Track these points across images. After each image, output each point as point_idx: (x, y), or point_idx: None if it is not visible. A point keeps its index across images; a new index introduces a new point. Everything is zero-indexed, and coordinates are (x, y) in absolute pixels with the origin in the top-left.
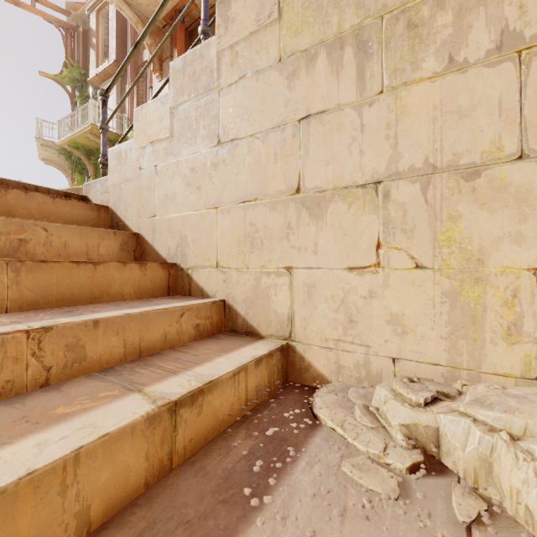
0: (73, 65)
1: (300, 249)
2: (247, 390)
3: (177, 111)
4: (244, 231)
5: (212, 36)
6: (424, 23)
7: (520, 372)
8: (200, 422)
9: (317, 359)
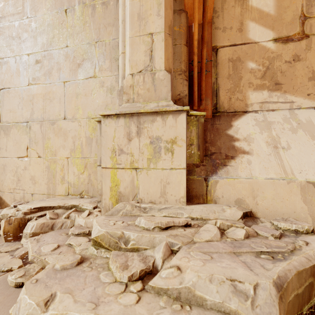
0: None
1: (1, 149)
2: None
3: None
4: None
5: None
6: (41, 62)
7: (64, 193)
8: None
9: (7, 198)
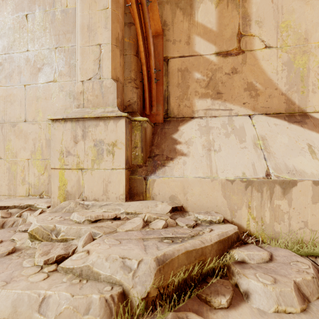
0: None
1: None
2: None
3: None
4: None
5: None
6: (2, 65)
7: (25, 194)
8: None
9: None
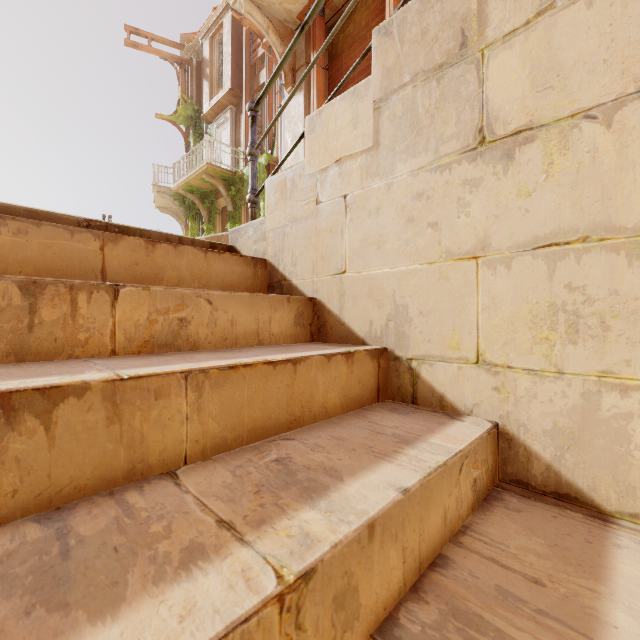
0: (187, 102)
1: None
2: None
3: (387, 103)
4: (550, 300)
5: None
6: None
7: None
8: None
9: None
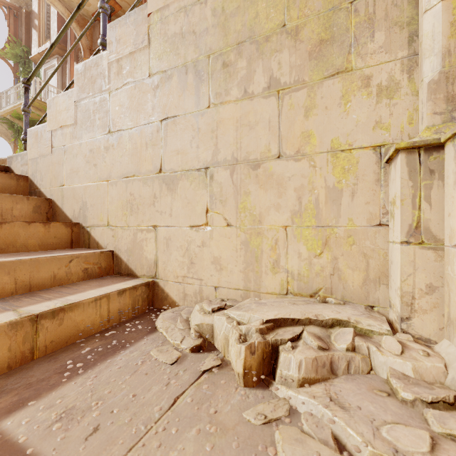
0: (16, 42)
1: (162, 213)
2: (109, 311)
3: (80, 104)
4: (126, 199)
5: (104, 50)
6: (232, 65)
7: (279, 290)
8: (61, 330)
9: (172, 291)
